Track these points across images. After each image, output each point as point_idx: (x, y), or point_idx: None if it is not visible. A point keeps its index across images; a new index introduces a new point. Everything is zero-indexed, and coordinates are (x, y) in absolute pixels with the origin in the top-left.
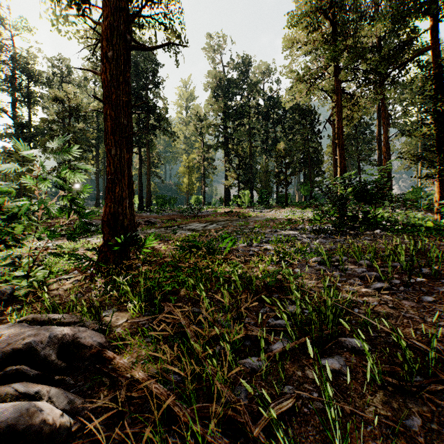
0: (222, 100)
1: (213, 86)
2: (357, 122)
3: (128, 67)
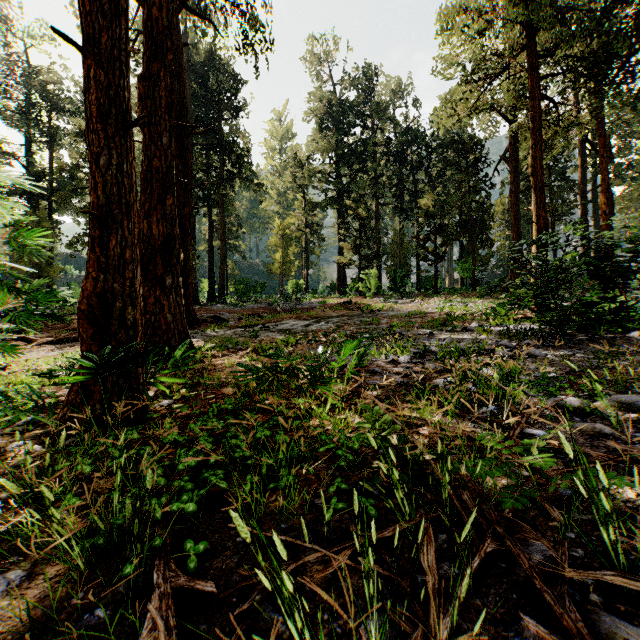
0: (334, 134)
1: (320, 113)
2: (551, 159)
3: (171, 43)
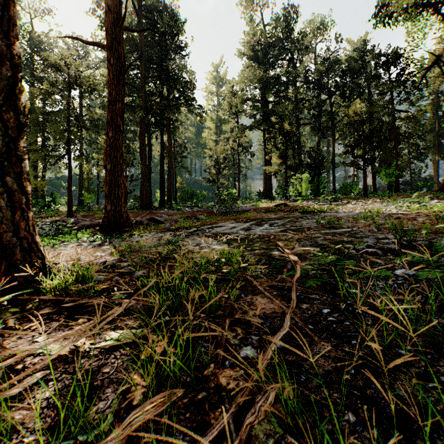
0: (261, 67)
1: (250, 50)
2: None
3: None
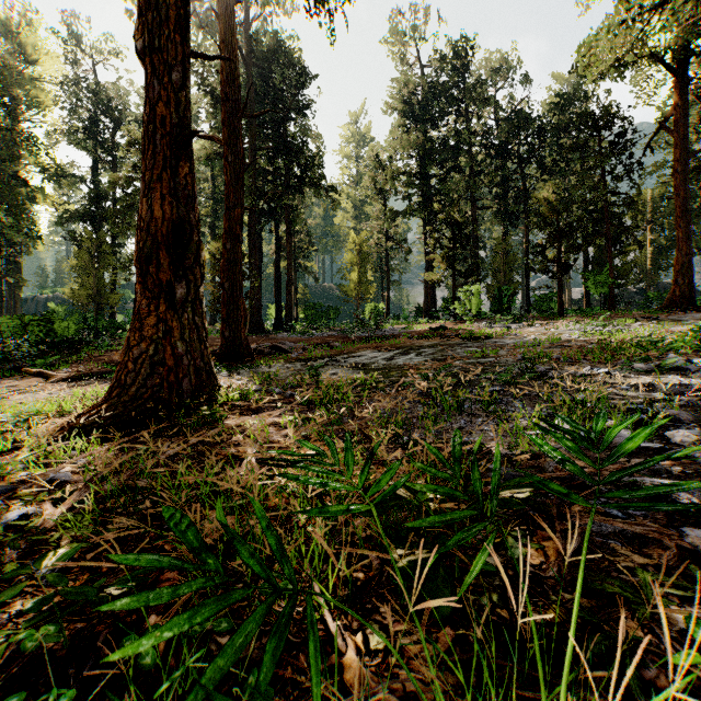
0: (420, 126)
1: (403, 103)
2: None
3: None
